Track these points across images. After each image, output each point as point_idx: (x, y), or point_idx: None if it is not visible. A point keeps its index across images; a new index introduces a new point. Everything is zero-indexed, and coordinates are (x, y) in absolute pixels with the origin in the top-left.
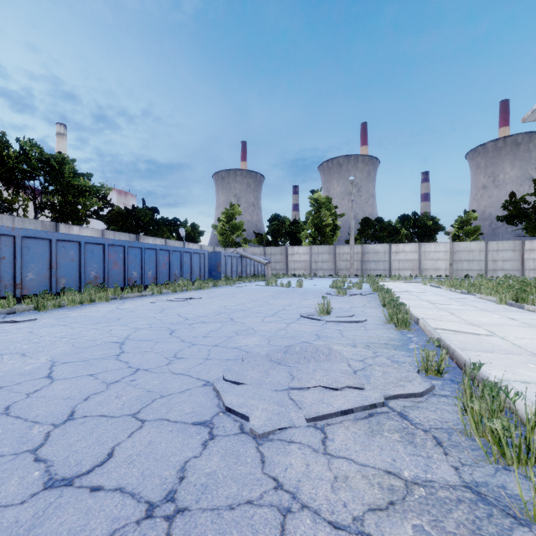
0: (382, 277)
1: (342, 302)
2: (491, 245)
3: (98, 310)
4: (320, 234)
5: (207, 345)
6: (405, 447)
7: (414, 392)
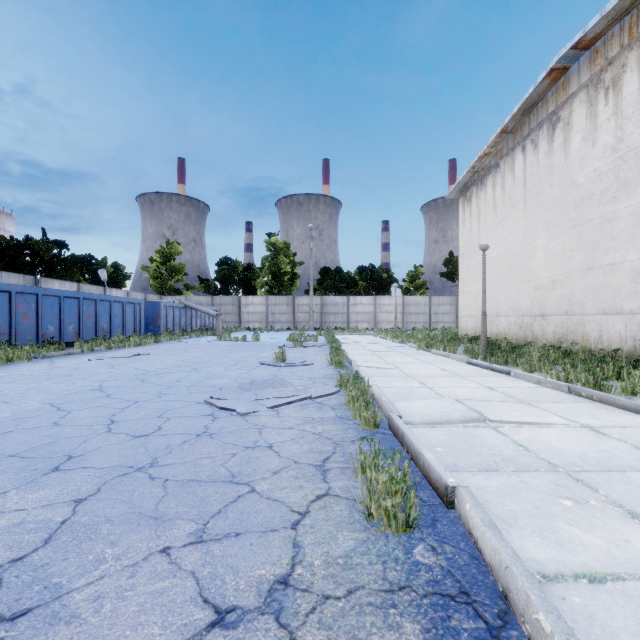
0: (339, 330)
1: (298, 353)
2: (434, 300)
3: (30, 369)
4: (278, 283)
5: (184, 386)
6: (317, 411)
7: (329, 393)
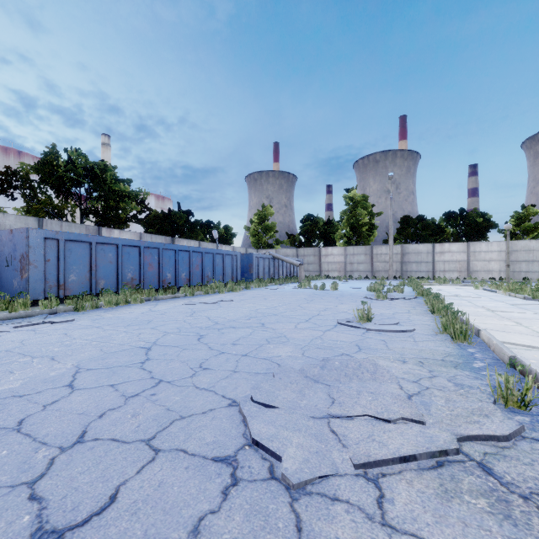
0: (425, 280)
1: (383, 307)
2: None
3: (132, 311)
4: (355, 234)
5: (235, 354)
6: (500, 525)
7: (496, 434)
